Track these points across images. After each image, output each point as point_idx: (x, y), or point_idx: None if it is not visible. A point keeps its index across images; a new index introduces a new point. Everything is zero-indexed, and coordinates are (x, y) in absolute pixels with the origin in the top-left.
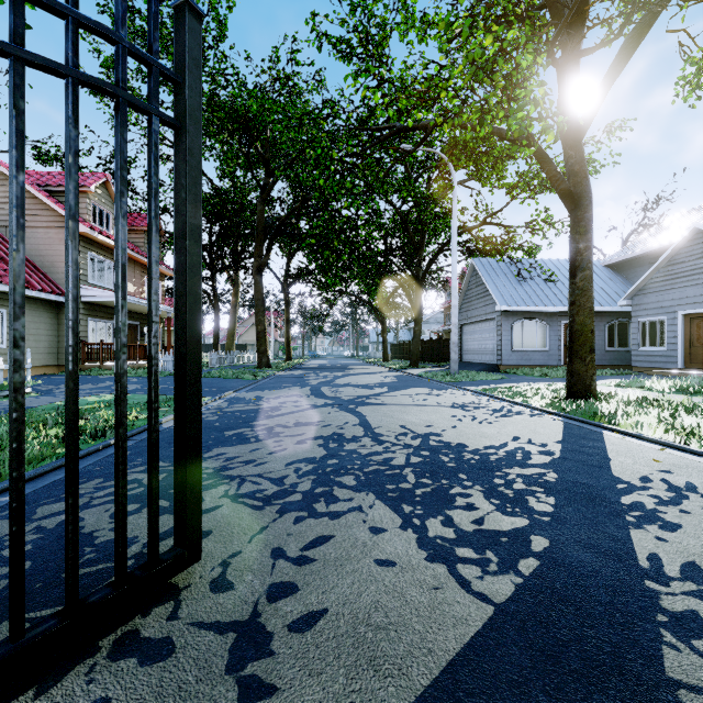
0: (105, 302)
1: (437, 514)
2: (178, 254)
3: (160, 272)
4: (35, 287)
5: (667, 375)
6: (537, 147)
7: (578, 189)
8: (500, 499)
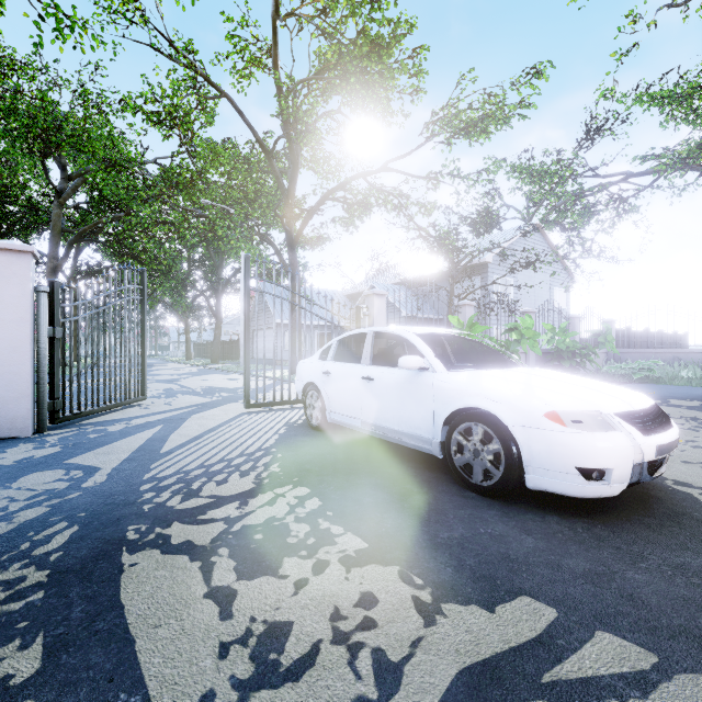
0: None
1: (210, 395)
2: (142, 327)
3: None
4: None
5: None
6: (275, 247)
7: (294, 272)
8: (230, 393)
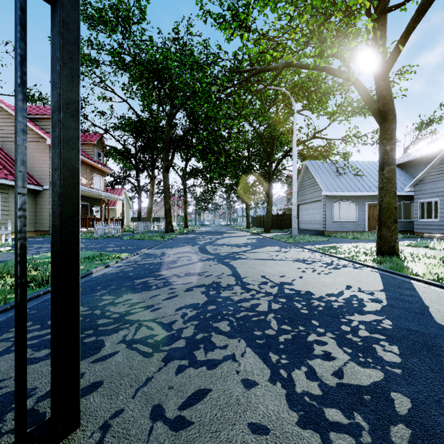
0: None
1: (301, 364)
2: (54, 127)
3: (103, 171)
4: None
5: (440, 238)
6: (356, 79)
7: (385, 108)
8: (351, 347)
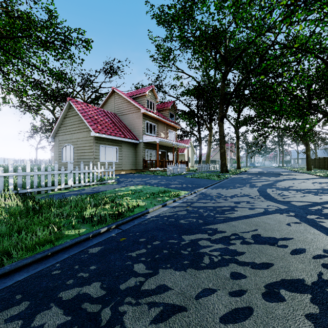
0: (151, 142)
1: None
2: None
3: (175, 127)
4: (127, 137)
5: None
6: None
7: None
8: None
